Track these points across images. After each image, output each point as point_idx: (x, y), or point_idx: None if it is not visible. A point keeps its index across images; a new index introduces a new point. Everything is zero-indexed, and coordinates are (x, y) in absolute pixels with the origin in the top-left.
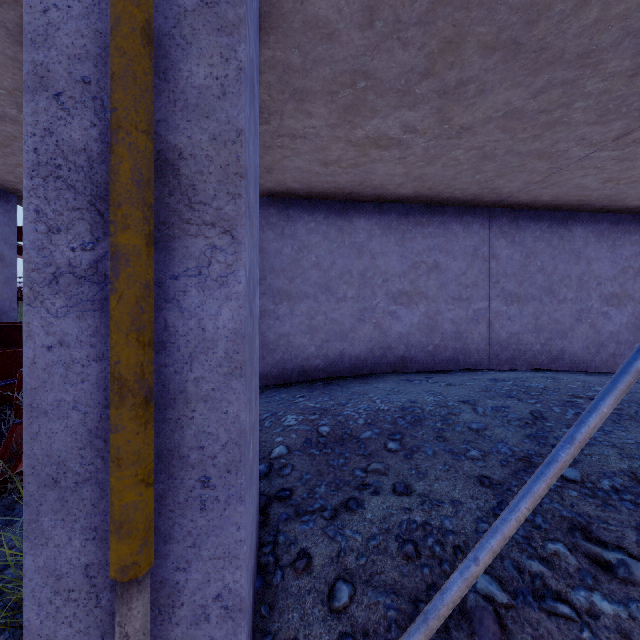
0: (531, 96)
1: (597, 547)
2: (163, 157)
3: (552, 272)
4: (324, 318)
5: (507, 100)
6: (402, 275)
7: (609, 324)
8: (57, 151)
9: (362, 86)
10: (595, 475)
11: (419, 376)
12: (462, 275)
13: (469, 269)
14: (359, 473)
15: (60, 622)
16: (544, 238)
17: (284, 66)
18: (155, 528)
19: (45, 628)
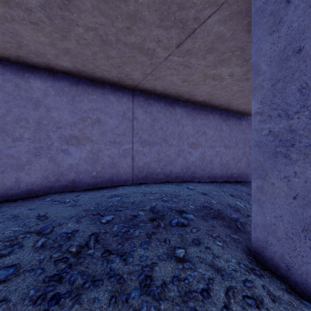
0: None
1: None
2: None
3: (166, 130)
4: None
5: None
6: (73, 125)
7: (192, 157)
8: None
9: None
10: None
11: (73, 195)
12: (116, 128)
13: (120, 124)
14: None
15: None
16: (162, 111)
17: None
18: None
19: None
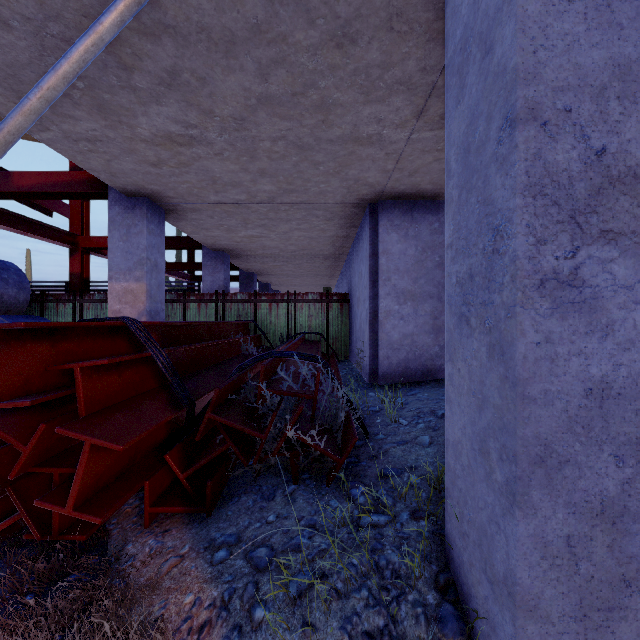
0: None
1: None
2: (631, 172)
3: None
4: None
5: None
6: None
7: None
8: (543, 173)
9: None
10: None
11: None
12: None
13: None
14: None
15: (546, 583)
16: None
17: None
18: (625, 508)
19: (534, 587)
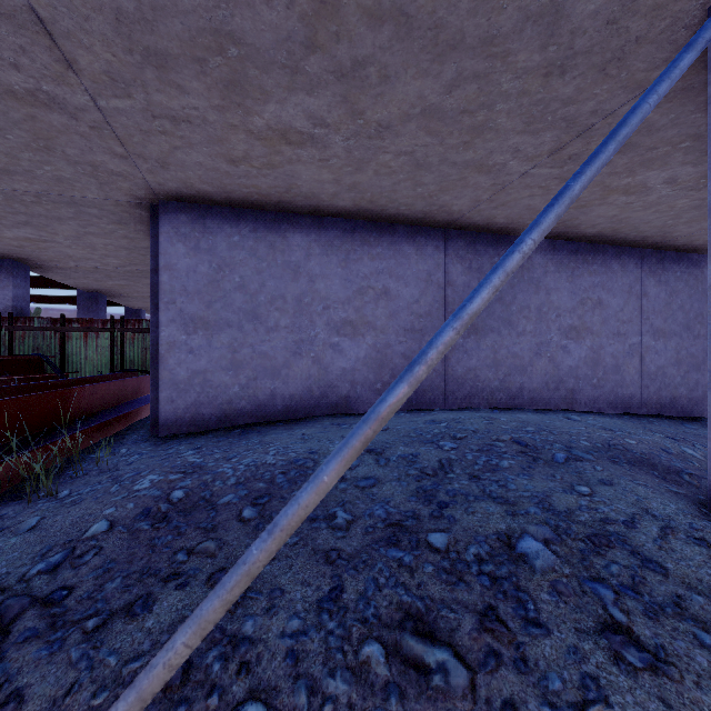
0: (445, 90)
1: (422, 646)
2: None
3: (511, 302)
4: (251, 351)
5: (420, 93)
6: (346, 302)
7: (568, 358)
8: None
9: (235, 54)
10: (465, 541)
11: (357, 419)
12: (415, 303)
13: (422, 297)
14: (180, 556)
15: None
16: None
17: (114, 11)
18: None
19: None
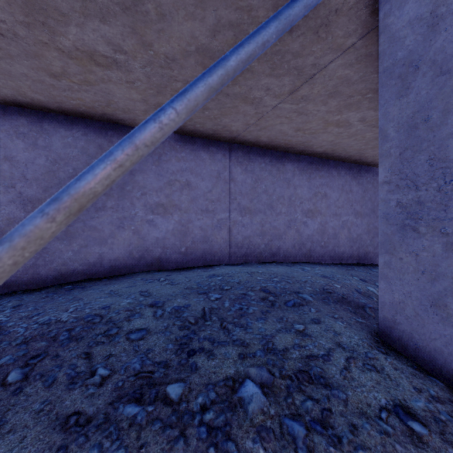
0: (210, 33)
1: None
2: None
3: (272, 193)
4: (82, 225)
5: (192, 33)
6: (159, 190)
7: (307, 230)
8: None
9: None
10: (198, 389)
11: (163, 274)
12: (209, 192)
13: (214, 188)
14: None
15: None
16: (267, 169)
17: None
18: None
19: None
